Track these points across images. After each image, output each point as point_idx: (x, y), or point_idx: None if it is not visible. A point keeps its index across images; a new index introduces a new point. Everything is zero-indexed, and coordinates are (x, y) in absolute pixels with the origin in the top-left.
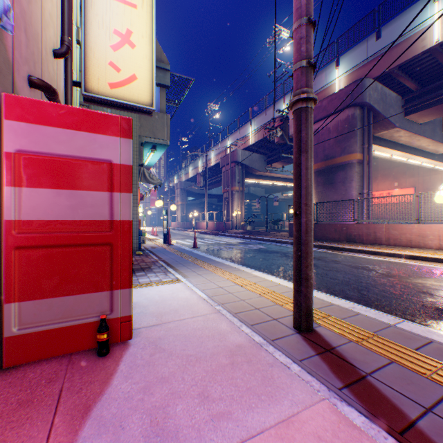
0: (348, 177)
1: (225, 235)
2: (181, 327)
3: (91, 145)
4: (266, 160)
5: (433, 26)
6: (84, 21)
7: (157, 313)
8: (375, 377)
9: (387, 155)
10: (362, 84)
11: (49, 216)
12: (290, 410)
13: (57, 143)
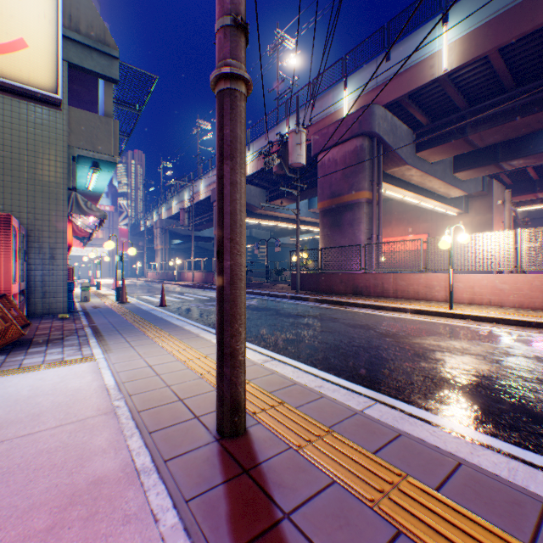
0: (357, 219)
1: (215, 289)
2: (17, 451)
3: None
4: (268, 196)
5: (442, 53)
6: None
7: None
8: (295, 521)
9: (400, 196)
10: (371, 111)
11: None
12: None
13: None
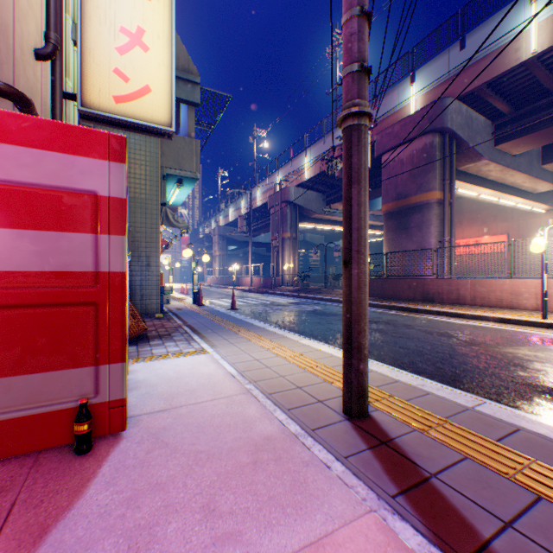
0: (425, 221)
1: (274, 294)
2: (196, 413)
3: (68, 170)
4: (325, 200)
5: (529, 34)
6: (81, 14)
7: (167, 395)
8: (442, 479)
9: (474, 194)
10: (442, 105)
11: (7, 265)
12: (323, 527)
13: (19, 167)
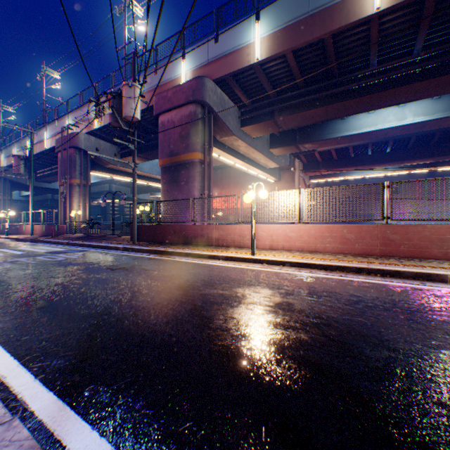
0: (192, 176)
1: (49, 242)
2: None
3: None
4: (120, 152)
5: (255, 45)
6: None
7: None
8: None
9: (232, 162)
10: (203, 82)
11: None
12: None
13: None
